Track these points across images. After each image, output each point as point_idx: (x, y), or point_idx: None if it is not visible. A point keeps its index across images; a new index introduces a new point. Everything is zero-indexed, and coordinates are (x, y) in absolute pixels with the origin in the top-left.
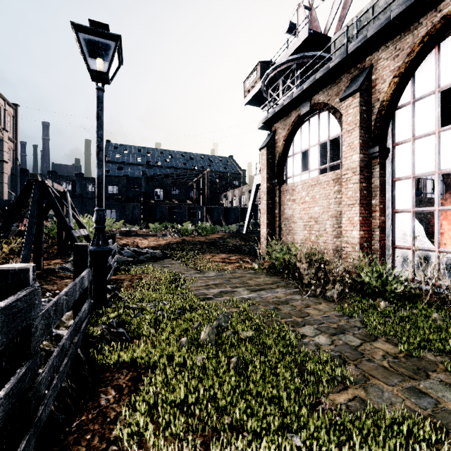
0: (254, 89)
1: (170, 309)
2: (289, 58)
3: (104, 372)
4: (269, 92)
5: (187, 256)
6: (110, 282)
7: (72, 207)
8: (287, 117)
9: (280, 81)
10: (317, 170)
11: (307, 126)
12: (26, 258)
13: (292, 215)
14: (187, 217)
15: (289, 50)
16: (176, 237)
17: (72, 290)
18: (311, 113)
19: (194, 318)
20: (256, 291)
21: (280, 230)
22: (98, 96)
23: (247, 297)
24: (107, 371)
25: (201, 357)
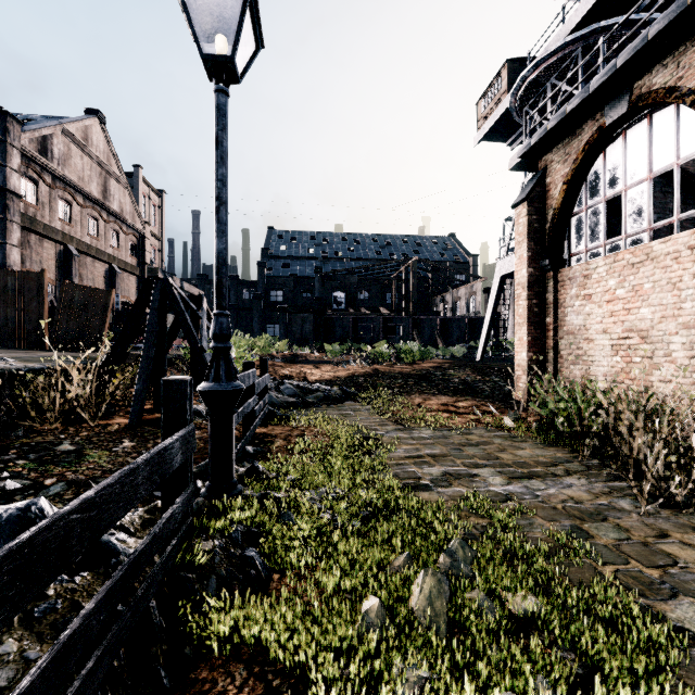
0: (496, 111)
1: (348, 508)
2: (566, 39)
3: (200, 662)
4: (525, 111)
5: (380, 397)
6: (253, 441)
7: (210, 319)
8: (571, 137)
9: (548, 86)
10: (645, 233)
11: (620, 147)
12: (140, 394)
13: (584, 326)
14: (381, 334)
15: (566, 25)
16: (364, 365)
17: (119, 488)
18: (629, 119)
19: (394, 534)
20: (520, 479)
21: (555, 354)
22: (217, 105)
23: (503, 491)
24: (206, 661)
25: (416, 675)
